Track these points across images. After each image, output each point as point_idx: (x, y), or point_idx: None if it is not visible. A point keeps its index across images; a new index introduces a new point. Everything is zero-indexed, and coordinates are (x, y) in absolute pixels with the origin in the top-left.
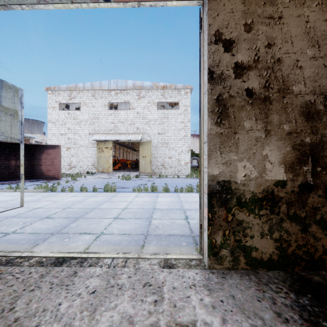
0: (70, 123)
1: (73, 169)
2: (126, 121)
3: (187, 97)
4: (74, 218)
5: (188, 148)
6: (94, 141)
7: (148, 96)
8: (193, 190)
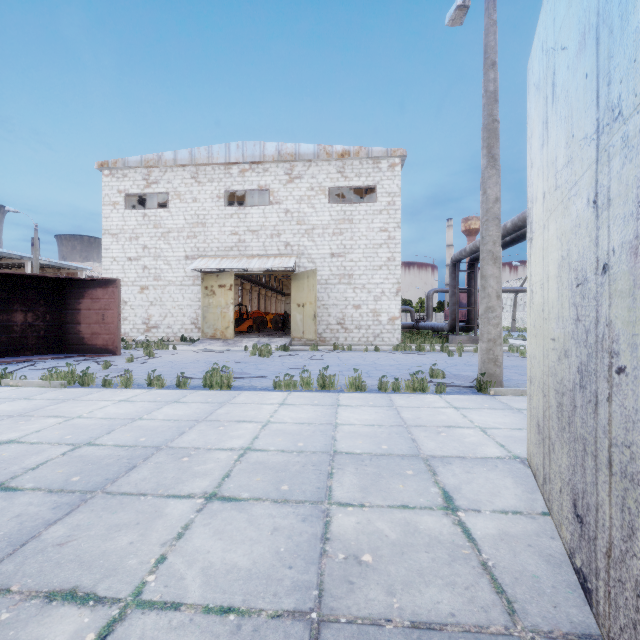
0: (147, 235)
1: (153, 332)
2: (264, 230)
3: (393, 175)
4: (79, 492)
5: (397, 287)
6: (196, 272)
7: (309, 175)
8: (426, 386)
